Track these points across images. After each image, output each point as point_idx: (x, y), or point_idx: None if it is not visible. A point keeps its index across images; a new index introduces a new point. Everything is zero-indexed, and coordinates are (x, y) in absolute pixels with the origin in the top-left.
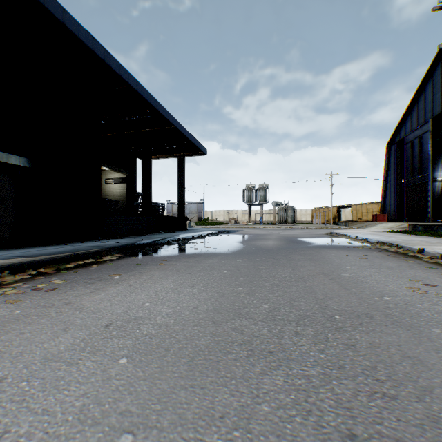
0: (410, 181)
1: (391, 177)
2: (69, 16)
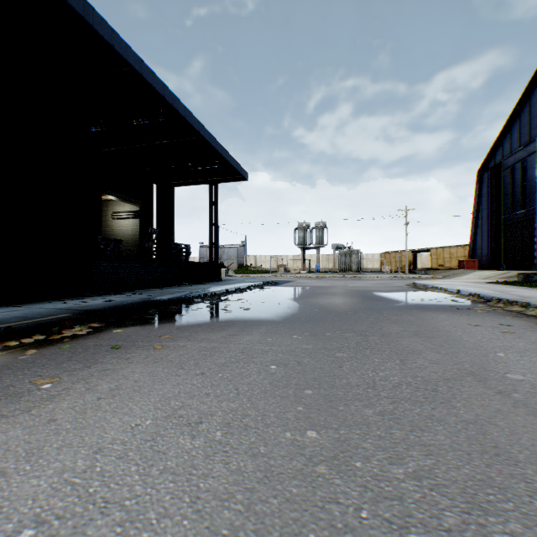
0: (510, 217)
1: (483, 212)
2: None
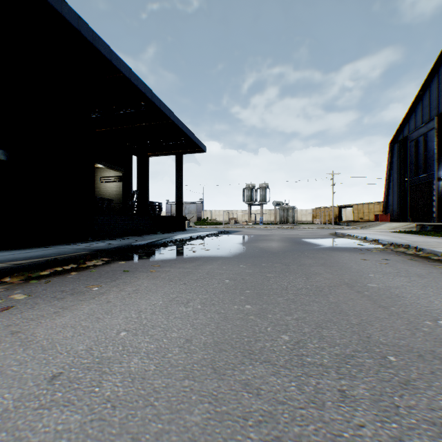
0: (414, 180)
1: (394, 176)
2: None
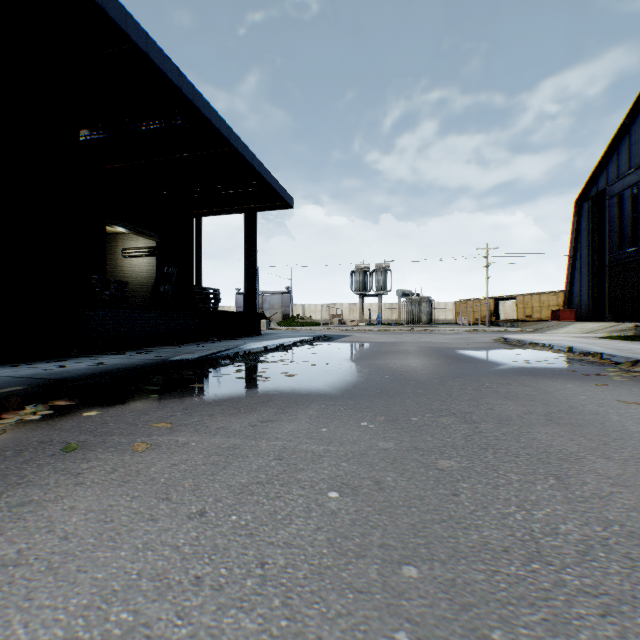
0: (616, 256)
1: (582, 251)
2: None
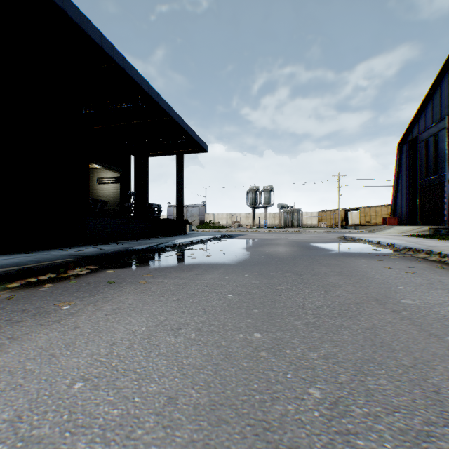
0: (424, 182)
1: (402, 178)
2: None
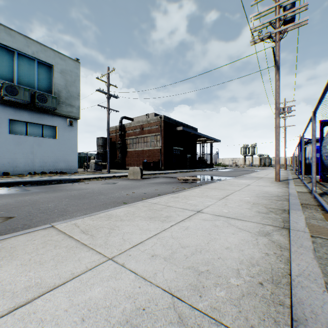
0: None
1: None
2: (198, 133)
